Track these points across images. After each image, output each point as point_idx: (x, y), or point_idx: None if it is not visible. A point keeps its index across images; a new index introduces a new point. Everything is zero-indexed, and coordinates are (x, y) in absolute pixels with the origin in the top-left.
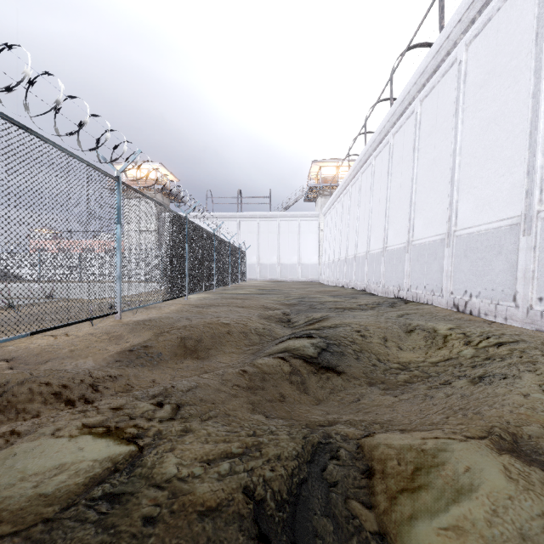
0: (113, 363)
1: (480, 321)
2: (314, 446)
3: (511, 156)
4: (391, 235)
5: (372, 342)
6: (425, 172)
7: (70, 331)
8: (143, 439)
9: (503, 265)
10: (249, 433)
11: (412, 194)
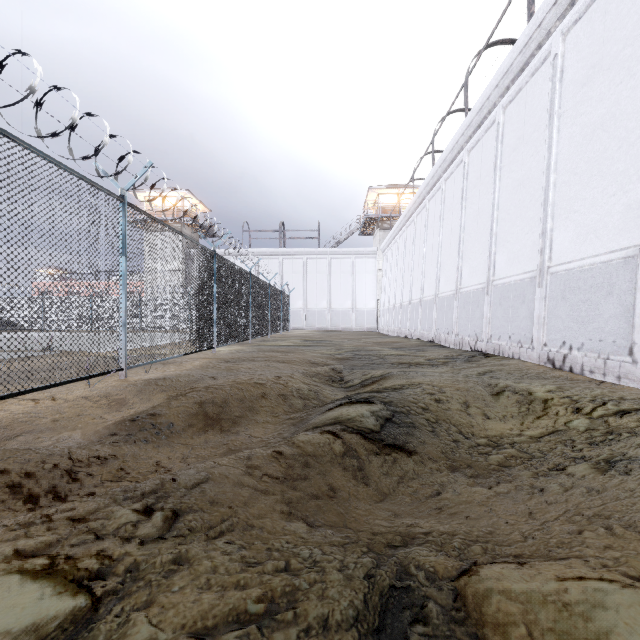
0: (107, 438)
1: (585, 381)
2: (384, 595)
3: (624, 170)
4: (466, 274)
5: (451, 408)
6: (509, 195)
7: (57, 393)
8: (105, 580)
9: (615, 309)
10: (279, 567)
11: (493, 222)
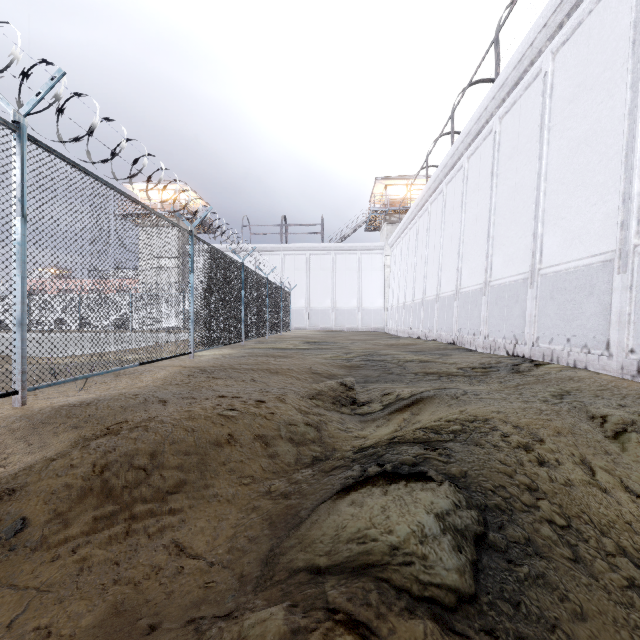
0: None
1: None
2: None
3: None
4: (498, 264)
5: (572, 482)
6: (564, 159)
7: None
8: None
9: None
10: None
11: (539, 197)
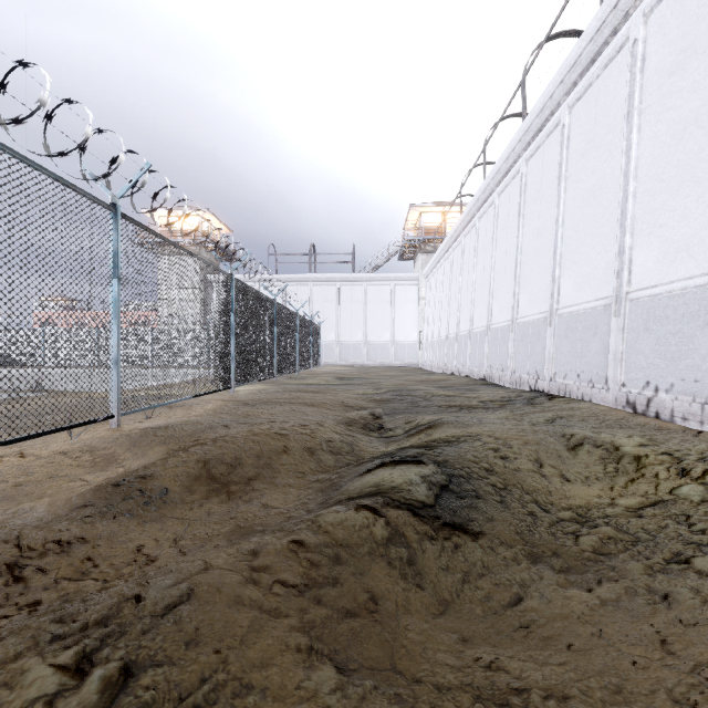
0: (80, 510)
1: (677, 430)
2: None
3: None
4: (524, 302)
5: (521, 469)
6: (577, 208)
7: (29, 448)
8: None
9: None
10: None
11: (557, 241)
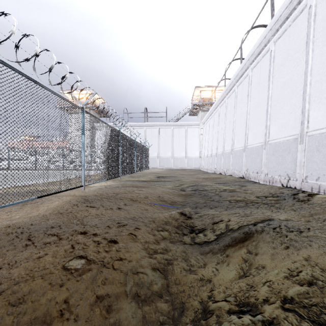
0: None
1: None
2: None
3: None
4: (274, 130)
5: None
6: None
7: None
8: None
9: None
10: None
11: (307, 85)
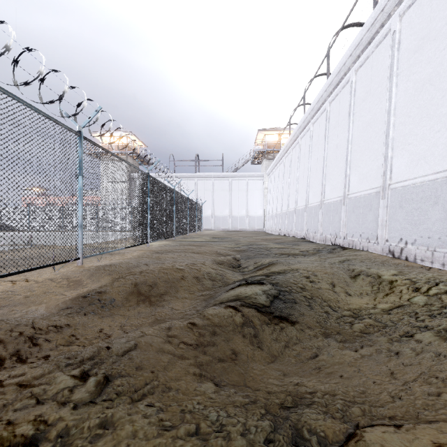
0: (64, 310)
1: (417, 267)
2: None
3: (446, 113)
4: (328, 190)
5: (321, 288)
6: (360, 133)
7: (30, 276)
8: (38, 446)
9: (440, 214)
10: (190, 431)
11: (348, 153)
